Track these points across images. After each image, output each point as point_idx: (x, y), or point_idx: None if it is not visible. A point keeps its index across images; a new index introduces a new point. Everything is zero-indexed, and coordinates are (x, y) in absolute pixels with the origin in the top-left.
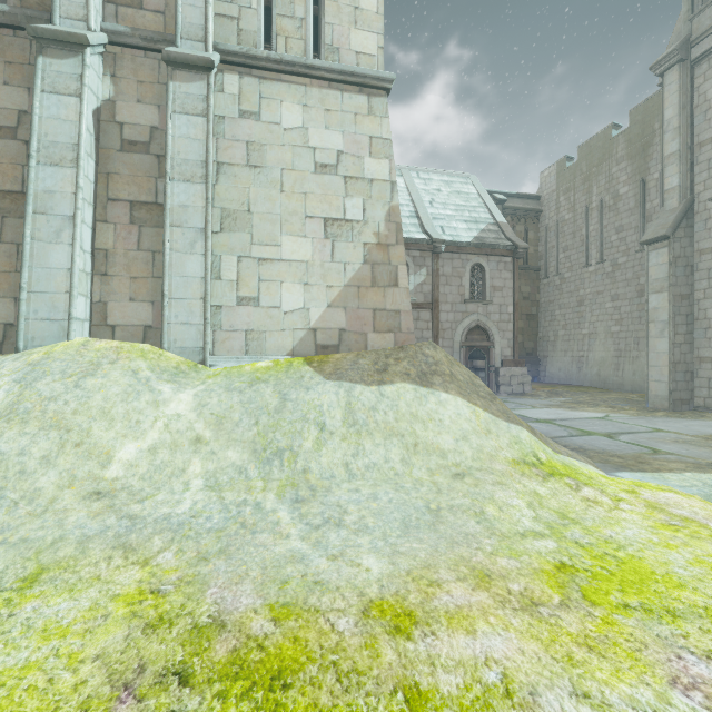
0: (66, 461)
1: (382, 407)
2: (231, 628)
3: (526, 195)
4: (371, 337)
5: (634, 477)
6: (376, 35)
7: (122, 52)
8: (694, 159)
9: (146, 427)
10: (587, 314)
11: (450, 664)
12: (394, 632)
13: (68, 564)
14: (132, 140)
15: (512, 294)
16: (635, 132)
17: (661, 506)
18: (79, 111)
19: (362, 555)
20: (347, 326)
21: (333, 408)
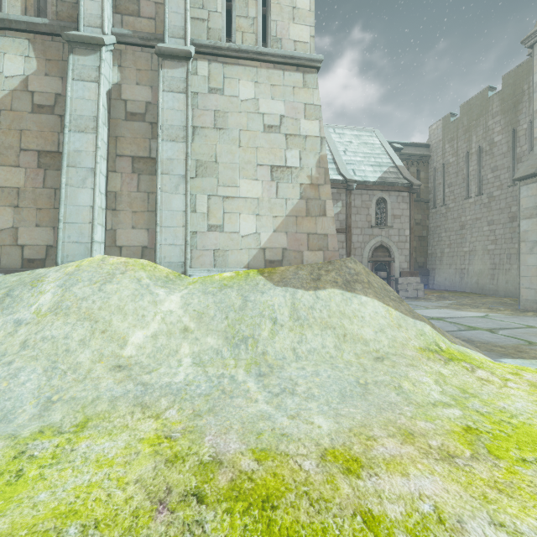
0: (96, 343)
1: (318, 307)
2: (227, 464)
3: (418, 144)
4: (305, 254)
5: (516, 363)
6: (309, 27)
7: (126, 49)
8: None
9: (149, 320)
10: (468, 235)
11: (392, 497)
12: (346, 472)
13: (104, 416)
14: (133, 112)
15: (408, 220)
16: (508, 93)
17: None
18: (98, 93)
19: (313, 416)
20: (288, 246)
21: (282, 307)
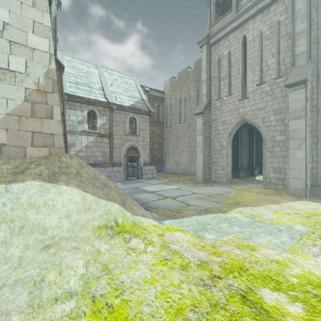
0: None
1: (2, 200)
2: None
3: (158, 90)
4: (29, 150)
5: (170, 223)
6: None
7: None
8: (211, 83)
9: None
10: (180, 143)
11: None
12: None
13: None
14: None
15: (148, 132)
16: (196, 71)
17: (168, 244)
18: None
19: None
20: (8, 142)
21: None
